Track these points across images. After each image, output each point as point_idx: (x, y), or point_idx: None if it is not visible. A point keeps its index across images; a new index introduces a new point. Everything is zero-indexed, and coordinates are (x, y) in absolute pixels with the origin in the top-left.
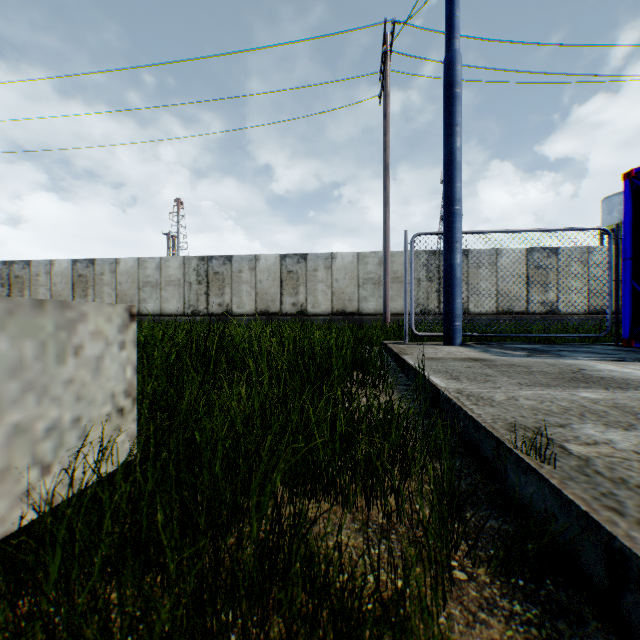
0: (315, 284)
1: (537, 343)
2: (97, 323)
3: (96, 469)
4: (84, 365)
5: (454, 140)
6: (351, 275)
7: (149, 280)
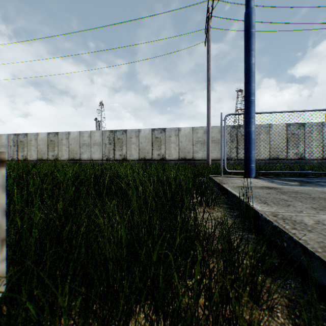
0: (170, 144)
1: (299, 176)
2: None
3: None
4: None
5: (250, 59)
6: (189, 139)
7: (85, 142)
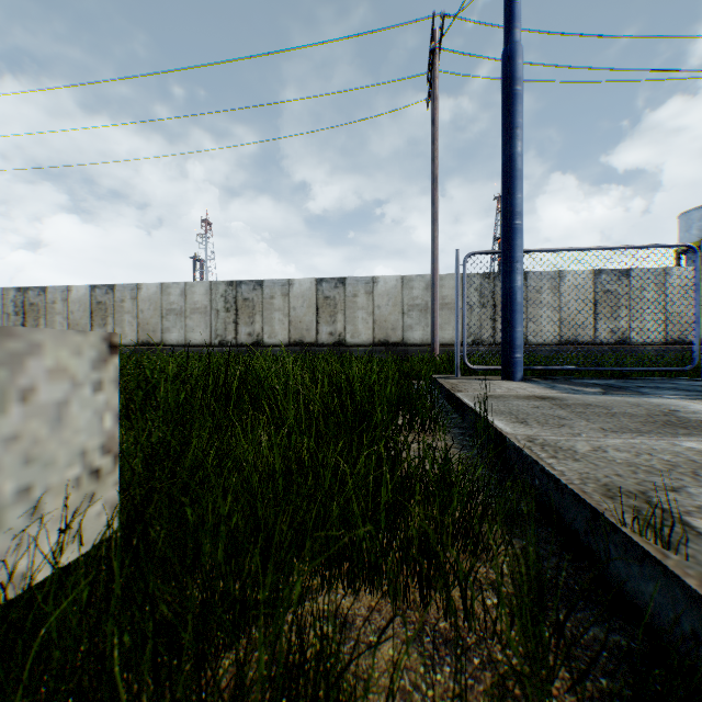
0: (355, 311)
1: (610, 378)
2: (58, 357)
3: (57, 554)
4: (37, 414)
5: (514, 145)
6: (395, 301)
7: (173, 307)
